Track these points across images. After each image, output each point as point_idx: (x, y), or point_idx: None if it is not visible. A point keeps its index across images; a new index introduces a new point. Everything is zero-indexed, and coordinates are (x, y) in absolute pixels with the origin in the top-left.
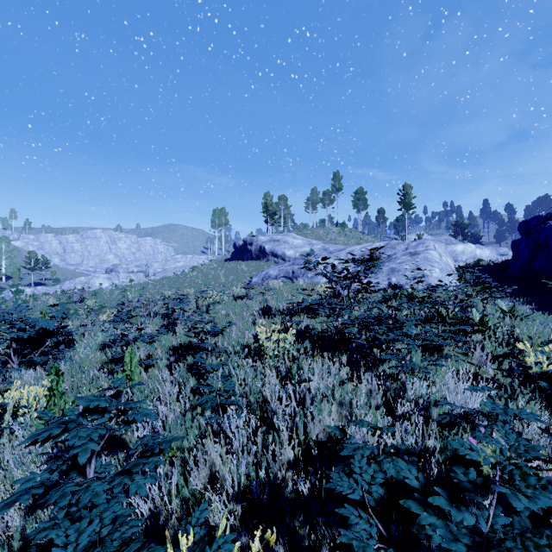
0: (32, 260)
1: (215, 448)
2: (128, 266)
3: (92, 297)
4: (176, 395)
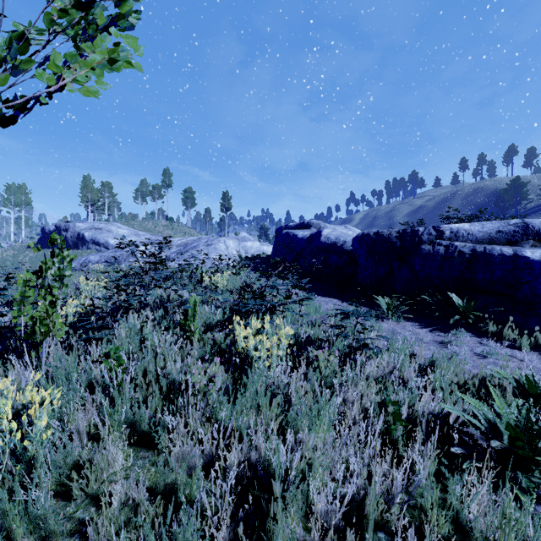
0: None
1: None
2: None
3: None
4: None
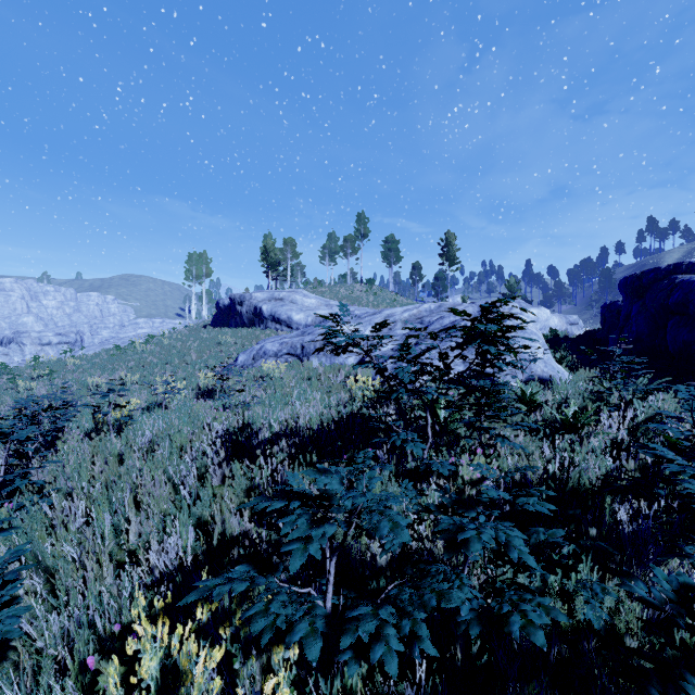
0: None
1: None
2: (40, 335)
3: None
4: None
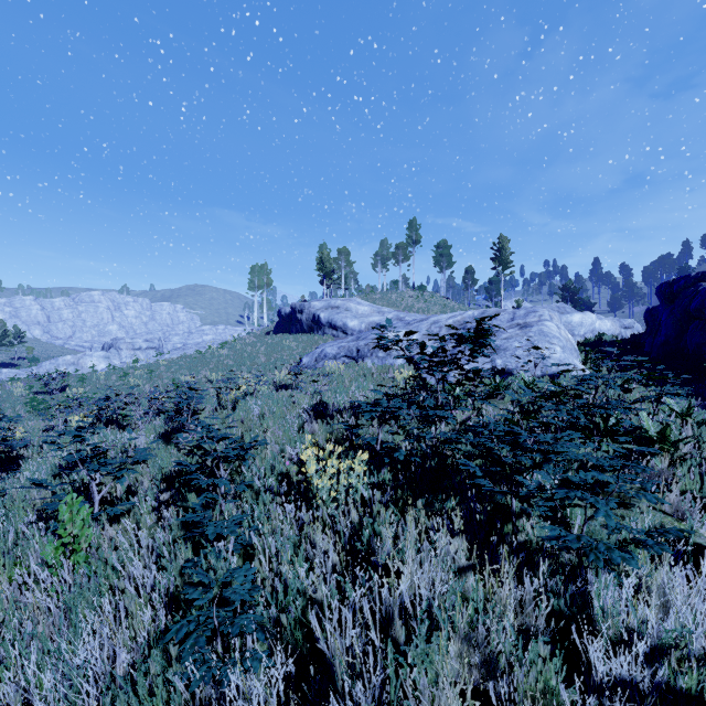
0: None
1: None
2: (133, 341)
3: (79, 385)
4: (148, 587)
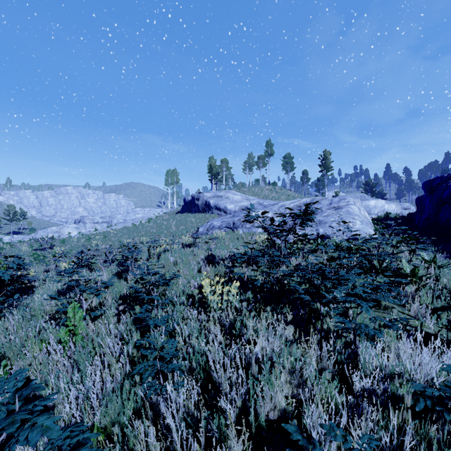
0: (11, 212)
1: (151, 431)
2: (93, 218)
3: (61, 245)
4: (118, 353)
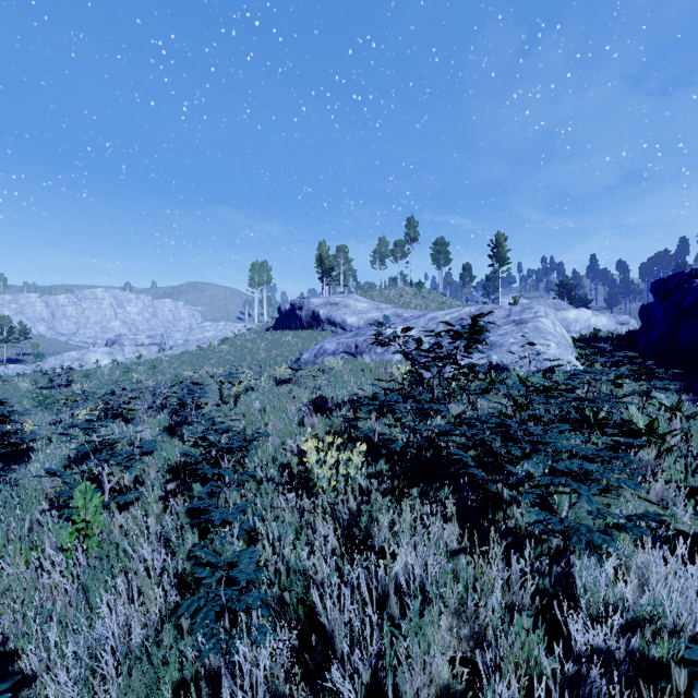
0: (4, 328)
1: None
2: (136, 337)
3: (84, 380)
4: (158, 570)
